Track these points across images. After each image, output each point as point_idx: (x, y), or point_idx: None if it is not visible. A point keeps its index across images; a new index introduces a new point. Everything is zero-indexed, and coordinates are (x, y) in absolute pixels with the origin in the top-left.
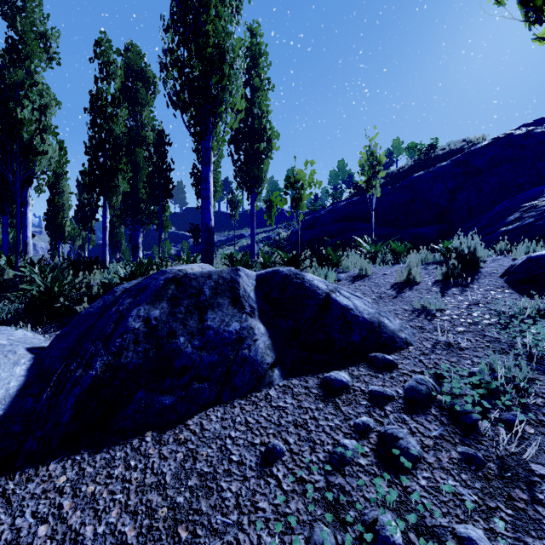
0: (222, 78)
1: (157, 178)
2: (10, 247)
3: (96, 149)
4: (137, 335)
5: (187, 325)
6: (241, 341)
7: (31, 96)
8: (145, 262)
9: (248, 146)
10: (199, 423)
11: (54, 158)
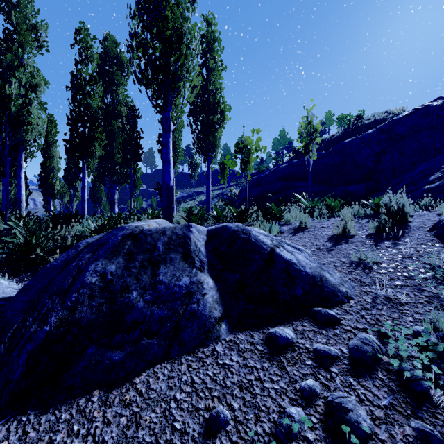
0: (180, 57)
1: (129, 145)
2: (12, 202)
3: (76, 120)
4: (93, 290)
5: (140, 280)
6: (190, 295)
7: (18, 75)
8: (115, 216)
9: (204, 117)
10: (146, 382)
11: (44, 129)
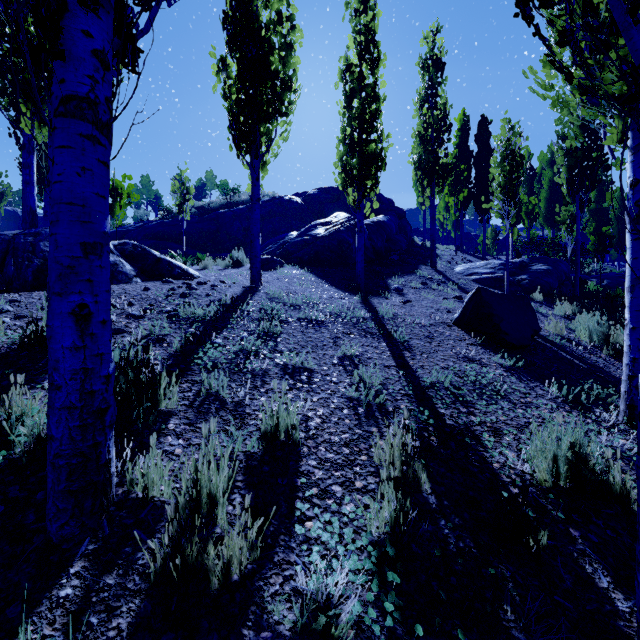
0: None
1: None
2: None
3: None
4: None
5: None
6: (117, 265)
7: None
8: None
9: None
10: None
11: None
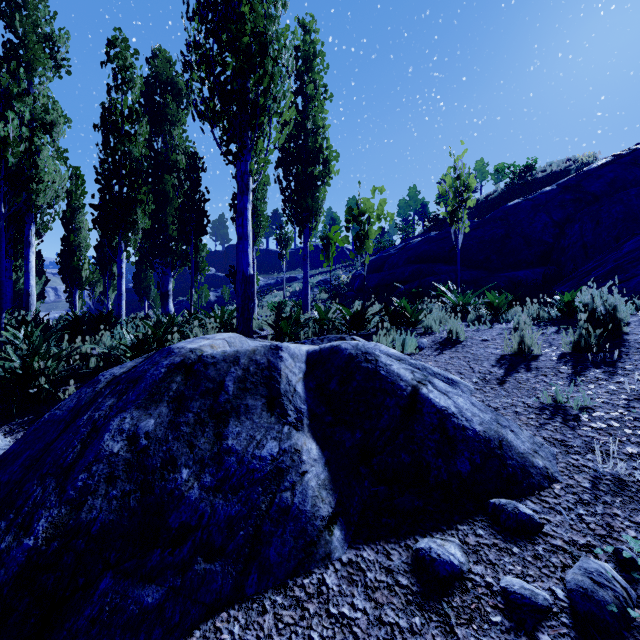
0: (263, 78)
1: (189, 211)
2: (21, 294)
3: (109, 176)
4: (114, 466)
5: (195, 447)
6: (280, 475)
7: (18, 108)
8: (164, 321)
9: (300, 170)
10: None
11: (63, 188)
